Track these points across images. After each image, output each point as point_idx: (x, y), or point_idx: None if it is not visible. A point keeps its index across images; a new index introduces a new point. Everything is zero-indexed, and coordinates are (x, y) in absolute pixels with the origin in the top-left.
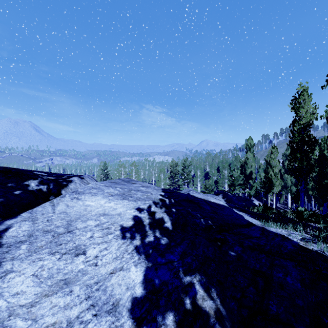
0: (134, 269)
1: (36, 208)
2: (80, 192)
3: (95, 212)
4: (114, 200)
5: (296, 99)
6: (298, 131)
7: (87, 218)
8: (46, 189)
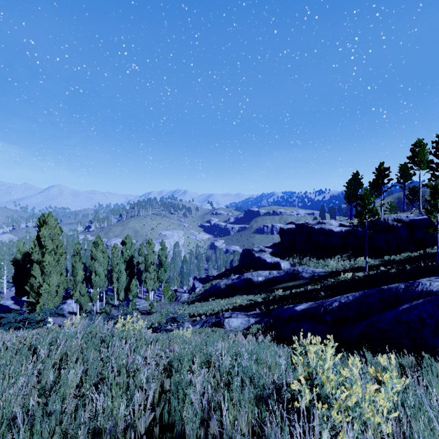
0: None
1: None
2: None
3: None
4: None
5: None
6: None
7: None
8: None
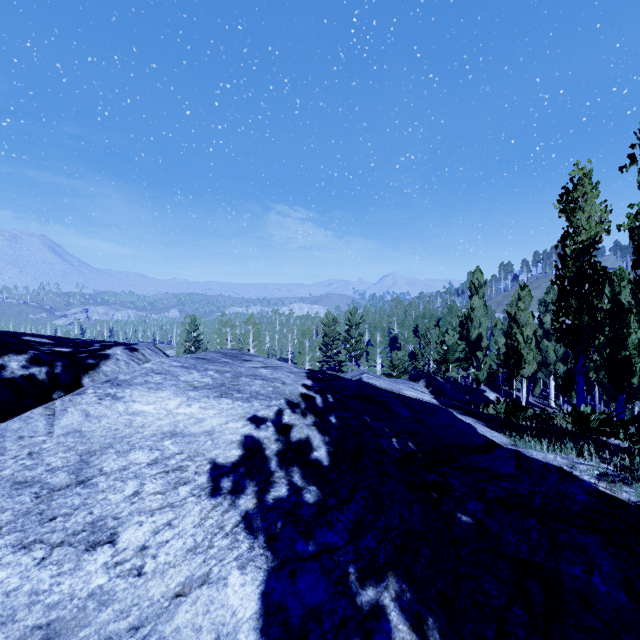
0: (236, 580)
1: (7, 424)
2: (123, 382)
3: (151, 429)
4: (200, 400)
5: (569, 193)
6: (572, 257)
7: (131, 444)
8: (45, 376)
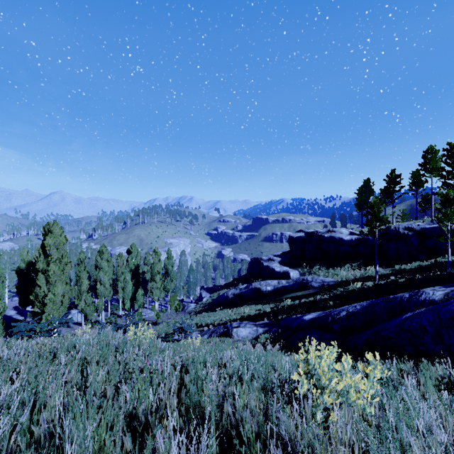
0: None
1: None
2: None
3: None
4: None
5: None
6: None
7: None
8: None
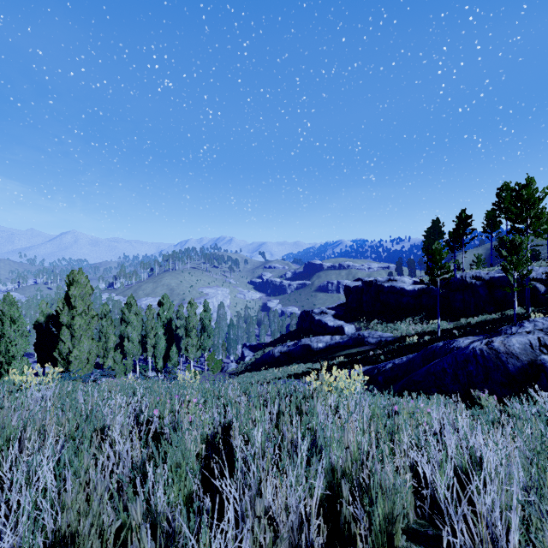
0: None
1: None
2: None
3: None
4: None
5: None
6: None
7: None
8: None
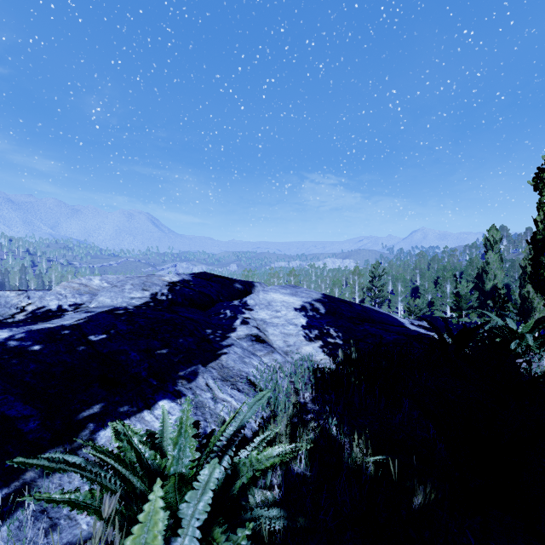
0: (302, 320)
1: (251, 296)
2: (266, 290)
3: (278, 300)
4: (287, 296)
5: (542, 172)
6: (543, 223)
7: (276, 302)
8: (244, 289)
